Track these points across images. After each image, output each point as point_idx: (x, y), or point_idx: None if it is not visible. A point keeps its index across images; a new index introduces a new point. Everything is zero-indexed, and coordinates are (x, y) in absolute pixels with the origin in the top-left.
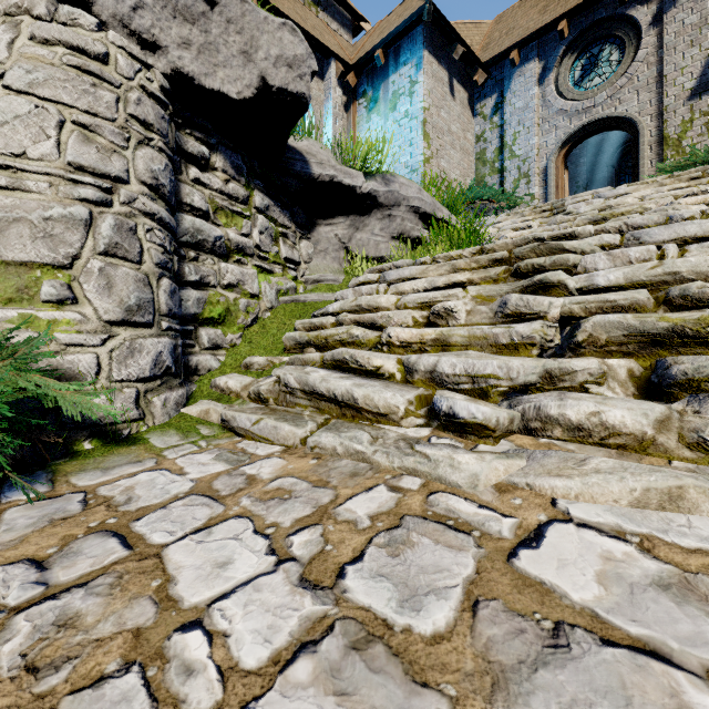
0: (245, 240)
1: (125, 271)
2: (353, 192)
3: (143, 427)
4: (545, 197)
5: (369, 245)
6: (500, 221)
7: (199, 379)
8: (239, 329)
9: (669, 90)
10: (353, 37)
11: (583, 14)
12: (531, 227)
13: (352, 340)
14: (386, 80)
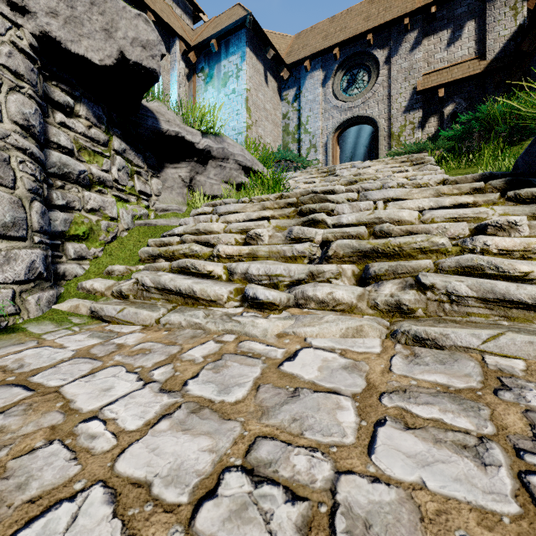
0: (105, 175)
1: (0, 194)
2: (194, 145)
3: (19, 320)
4: (326, 162)
5: (206, 185)
6: (296, 176)
7: (67, 283)
8: (101, 244)
9: (394, 105)
10: (194, 23)
11: (348, 47)
12: (315, 182)
13: (193, 254)
14: (219, 63)
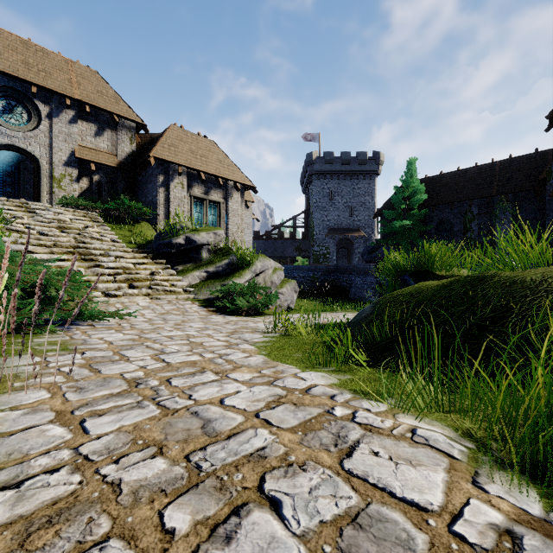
0: None
1: None
2: None
3: None
4: None
5: None
6: None
7: None
8: None
9: (56, 155)
10: None
11: (6, 77)
12: (24, 218)
13: None
14: None
